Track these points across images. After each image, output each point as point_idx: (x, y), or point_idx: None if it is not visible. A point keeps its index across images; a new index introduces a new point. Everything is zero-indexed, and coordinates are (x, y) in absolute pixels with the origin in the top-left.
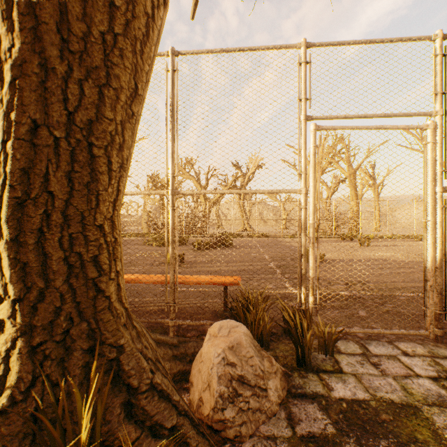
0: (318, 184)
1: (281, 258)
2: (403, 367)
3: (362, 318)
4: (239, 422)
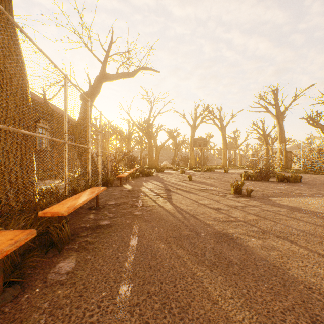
0: (99, 148)
1: (245, 190)
2: None
3: (111, 193)
4: None
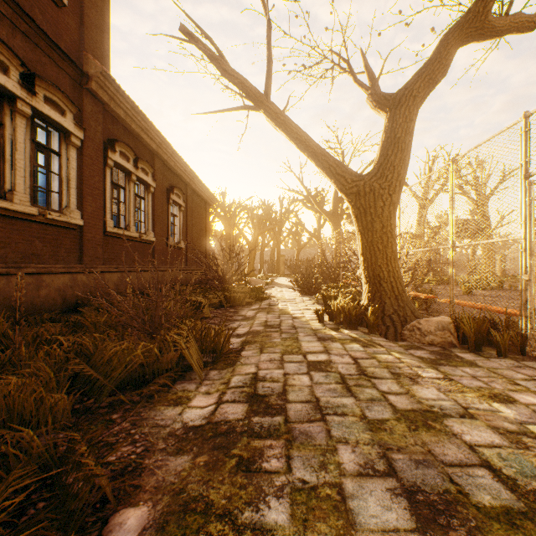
0: (532, 230)
1: None
2: (534, 374)
3: None
4: (407, 336)
